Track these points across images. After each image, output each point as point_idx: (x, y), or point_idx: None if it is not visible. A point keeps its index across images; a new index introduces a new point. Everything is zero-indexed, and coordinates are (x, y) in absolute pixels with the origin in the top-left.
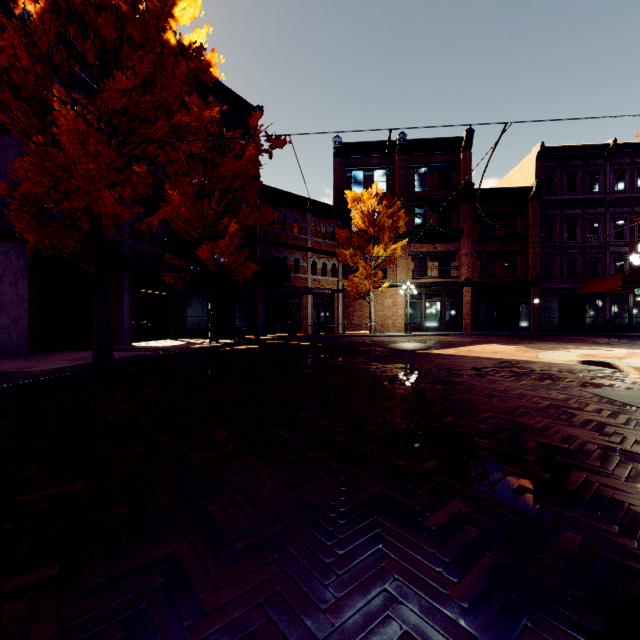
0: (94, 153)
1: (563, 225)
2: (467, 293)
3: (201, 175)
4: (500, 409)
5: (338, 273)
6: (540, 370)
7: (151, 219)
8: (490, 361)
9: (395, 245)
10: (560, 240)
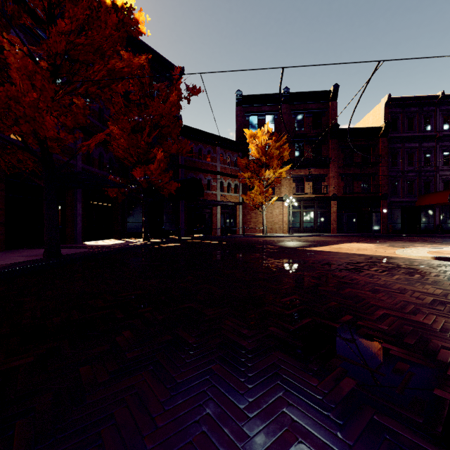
0: (40, 87)
1: (404, 155)
2: (334, 205)
3: (136, 115)
4: (390, 305)
5: (239, 190)
6: (404, 265)
7: (89, 143)
8: (360, 257)
9: (281, 169)
10: (402, 166)
